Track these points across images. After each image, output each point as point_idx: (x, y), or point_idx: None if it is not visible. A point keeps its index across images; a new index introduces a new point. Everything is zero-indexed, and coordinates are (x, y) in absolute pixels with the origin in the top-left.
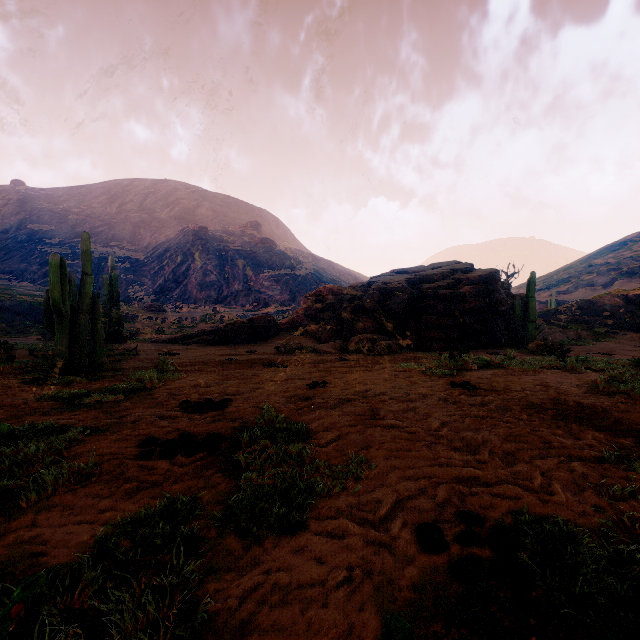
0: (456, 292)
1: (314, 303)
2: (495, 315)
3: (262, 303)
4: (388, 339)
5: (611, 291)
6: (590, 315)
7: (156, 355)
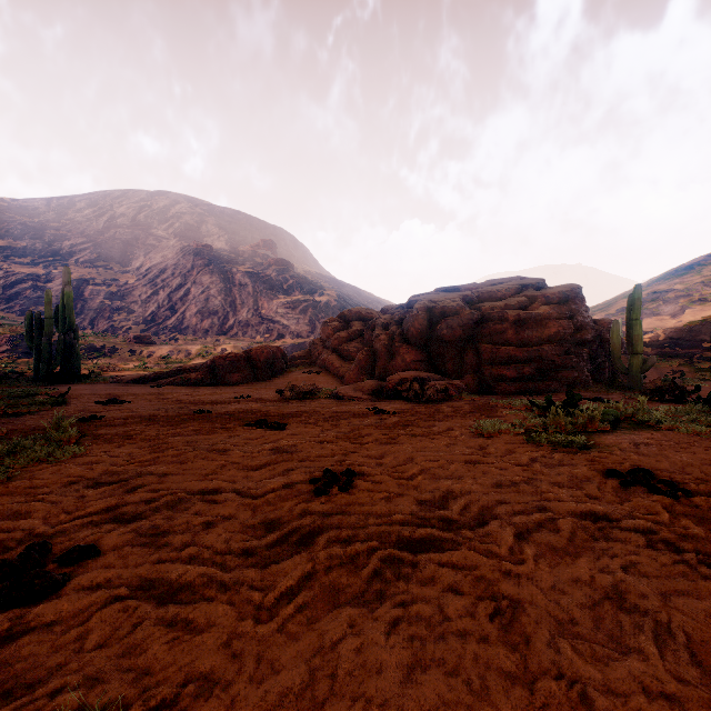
0: (532, 313)
1: (336, 330)
2: (579, 345)
3: (275, 334)
4: (439, 378)
5: (706, 317)
6: (684, 347)
7: (92, 404)
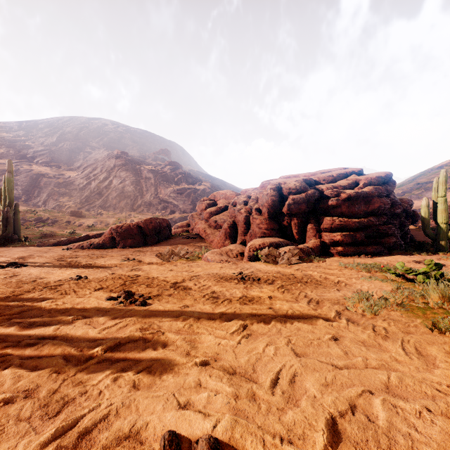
0: (361, 191)
1: (208, 207)
2: (392, 217)
3: (169, 211)
4: (289, 243)
5: None
6: None
7: None
